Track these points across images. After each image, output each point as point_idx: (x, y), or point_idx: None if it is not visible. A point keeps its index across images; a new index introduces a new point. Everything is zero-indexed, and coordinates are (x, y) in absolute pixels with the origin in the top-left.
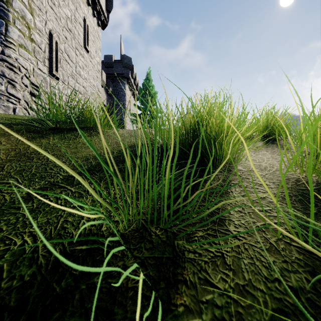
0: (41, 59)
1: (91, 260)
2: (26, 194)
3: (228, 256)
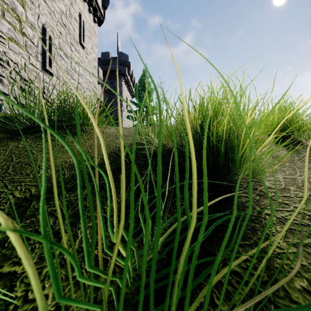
0: (34, 54)
1: None
2: None
3: None
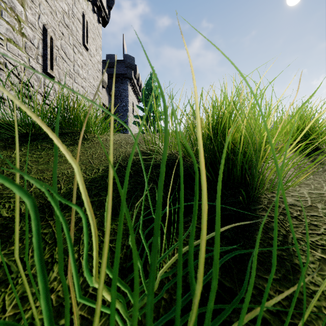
0: (34, 56)
1: None
2: None
3: None
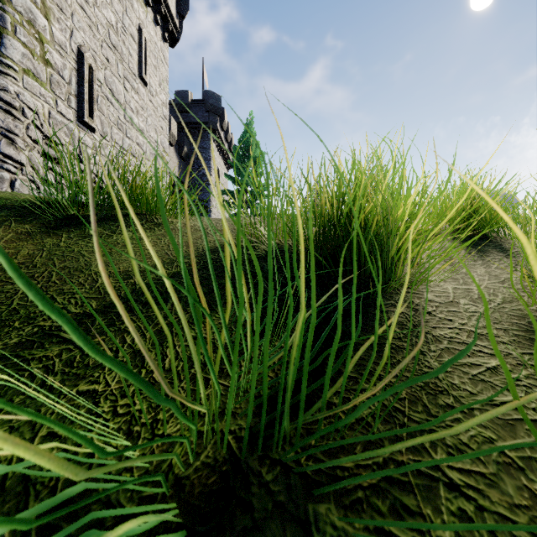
0: (64, 96)
1: None
2: None
3: None
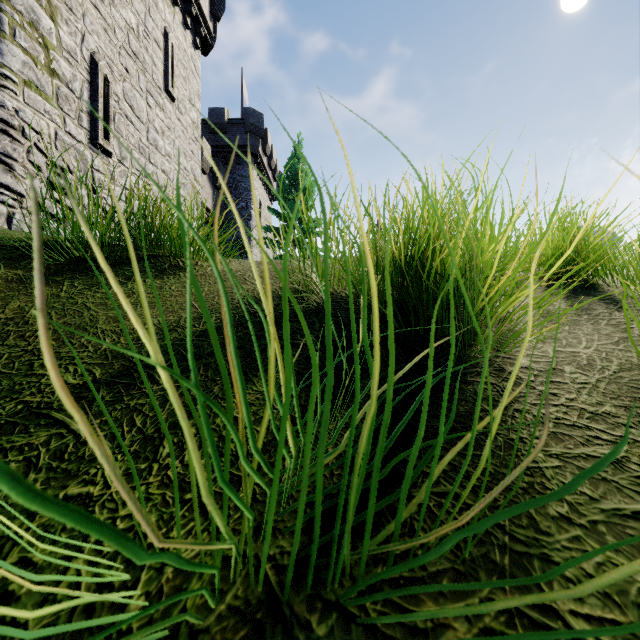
0: (74, 113)
1: None
2: None
3: None
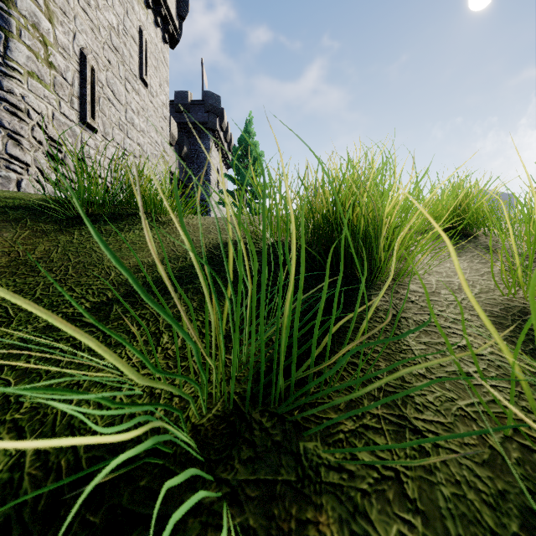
0: (67, 97)
1: (128, 487)
2: (20, 340)
3: (410, 478)
